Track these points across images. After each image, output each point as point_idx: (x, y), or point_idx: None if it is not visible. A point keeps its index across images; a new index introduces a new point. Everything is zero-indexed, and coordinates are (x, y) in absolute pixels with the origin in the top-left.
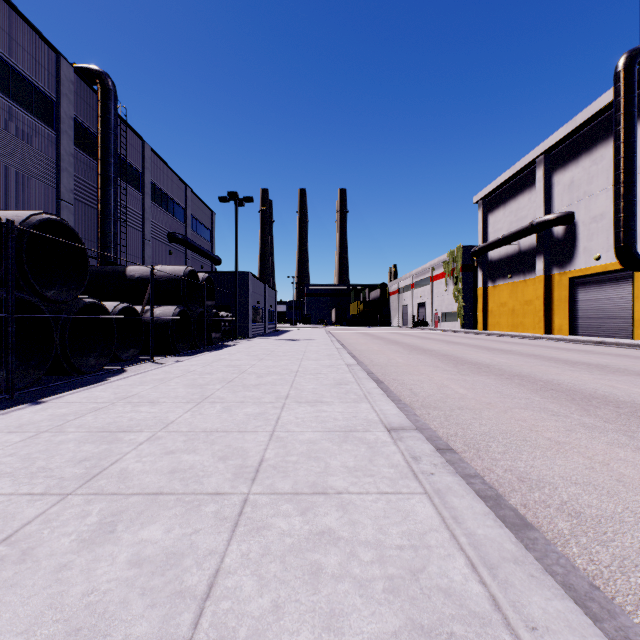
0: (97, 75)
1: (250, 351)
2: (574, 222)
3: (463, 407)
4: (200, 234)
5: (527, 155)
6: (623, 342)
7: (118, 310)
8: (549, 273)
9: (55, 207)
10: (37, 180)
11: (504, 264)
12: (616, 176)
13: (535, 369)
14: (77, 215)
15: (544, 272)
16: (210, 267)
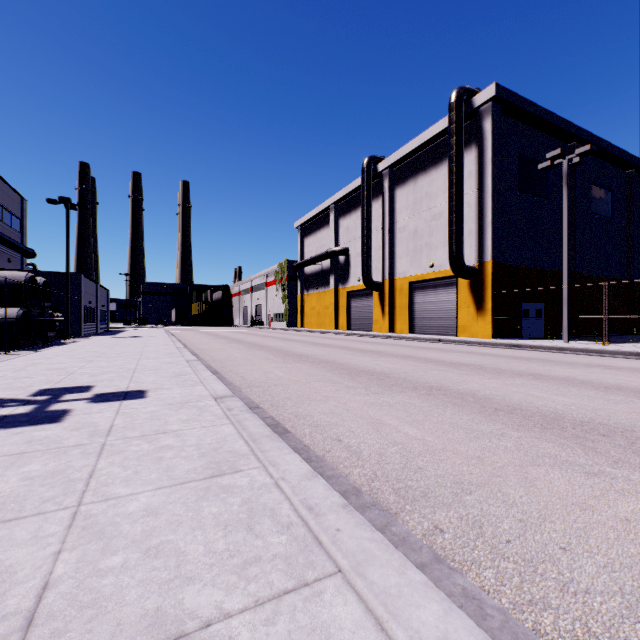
0: None
1: (97, 344)
2: (349, 254)
3: (232, 360)
4: (7, 223)
5: (325, 202)
6: (363, 333)
7: None
8: (337, 287)
9: None
10: None
11: (314, 278)
12: (362, 232)
13: (292, 347)
14: None
15: (334, 286)
16: (20, 260)
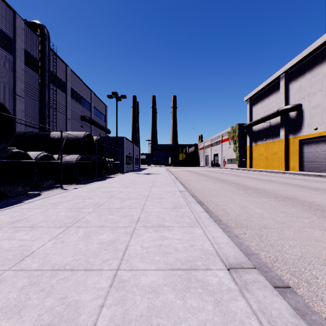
0: (38, 26)
1: (122, 181)
2: (302, 109)
3: (267, 226)
4: (99, 117)
5: (275, 73)
6: None
7: (40, 157)
8: (287, 137)
9: (13, 99)
10: (1, 83)
11: (261, 133)
12: None
13: (295, 193)
14: (26, 104)
15: (284, 137)
16: (104, 135)
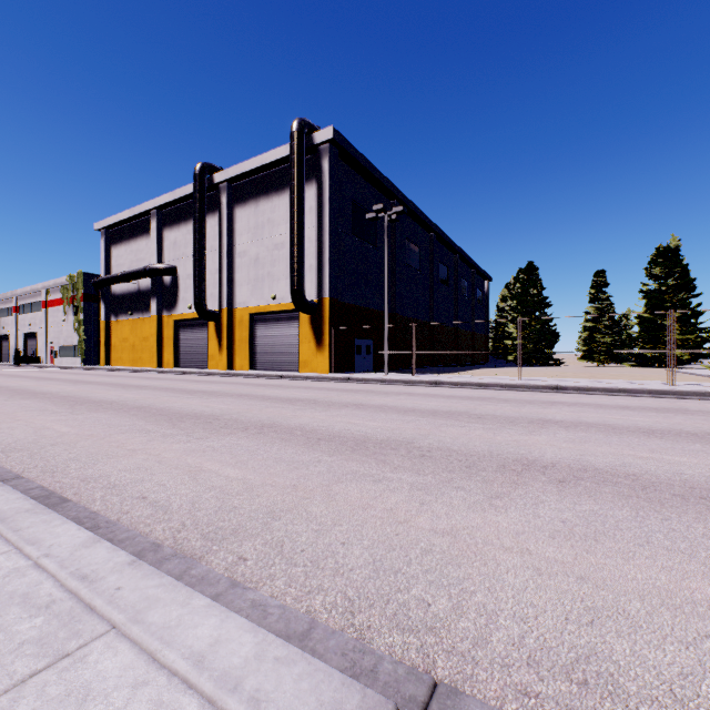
0: None
1: None
2: (178, 275)
3: None
4: None
5: (144, 204)
6: (196, 371)
7: None
8: (161, 314)
9: None
10: None
11: (127, 300)
12: (195, 250)
13: (89, 392)
14: None
15: (157, 313)
16: None
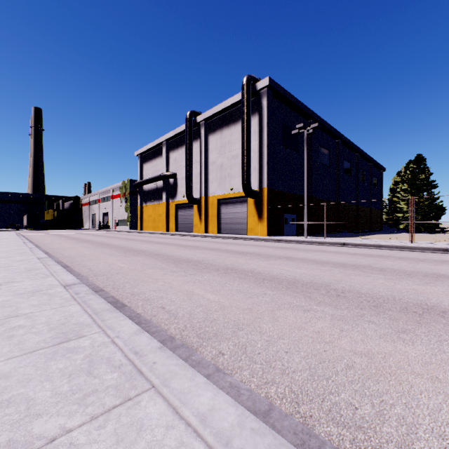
0: None
1: None
2: (177, 178)
3: (81, 256)
4: None
5: (159, 138)
6: (187, 234)
7: None
8: (168, 201)
9: None
10: None
11: (151, 194)
12: (186, 163)
13: (133, 245)
14: None
15: (166, 200)
16: None
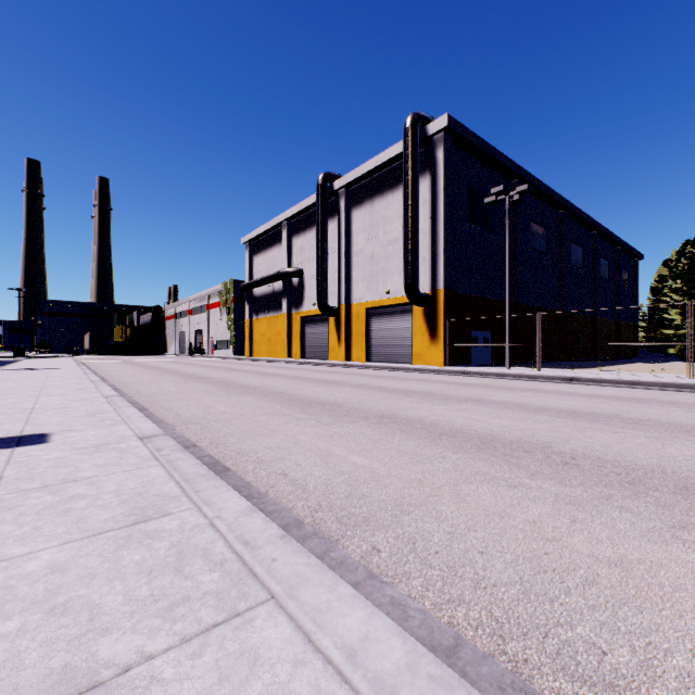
0: None
1: None
2: (303, 277)
3: (165, 394)
4: None
5: (277, 217)
6: (318, 362)
7: None
8: (291, 312)
9: None
10: None
11: (264, 301)
12: (318, 253)
13: (238, 378)
14: None
15: (287, 311)
16: None
